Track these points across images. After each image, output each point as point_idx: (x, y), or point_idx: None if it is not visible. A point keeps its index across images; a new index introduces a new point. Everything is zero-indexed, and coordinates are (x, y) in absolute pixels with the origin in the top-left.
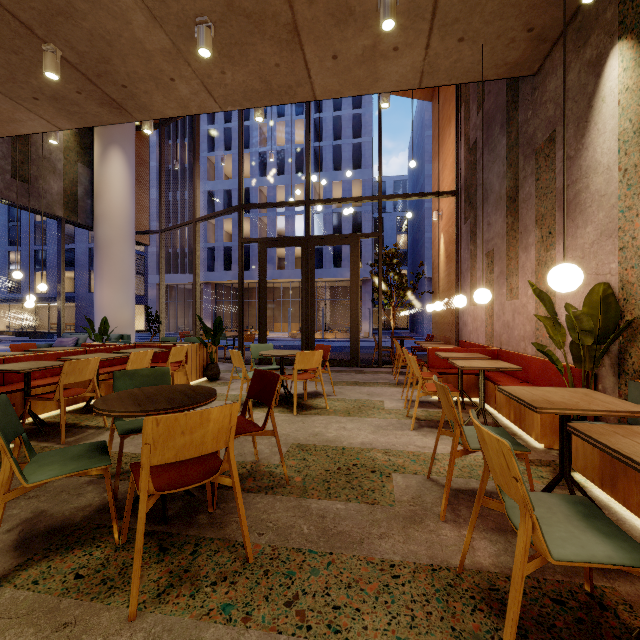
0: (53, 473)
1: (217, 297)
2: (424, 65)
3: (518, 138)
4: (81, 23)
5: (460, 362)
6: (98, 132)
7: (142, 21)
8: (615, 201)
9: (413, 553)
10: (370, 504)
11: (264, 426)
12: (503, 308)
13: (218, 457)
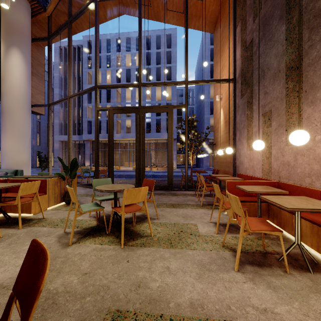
0: None
1: (93, 148)
2: None
3: (302, 18)
4: None
5: (276, 200)
6: (3, 37)
7: None
8: None
9: None
10: None
11: None
12: (282, 151)
13: None
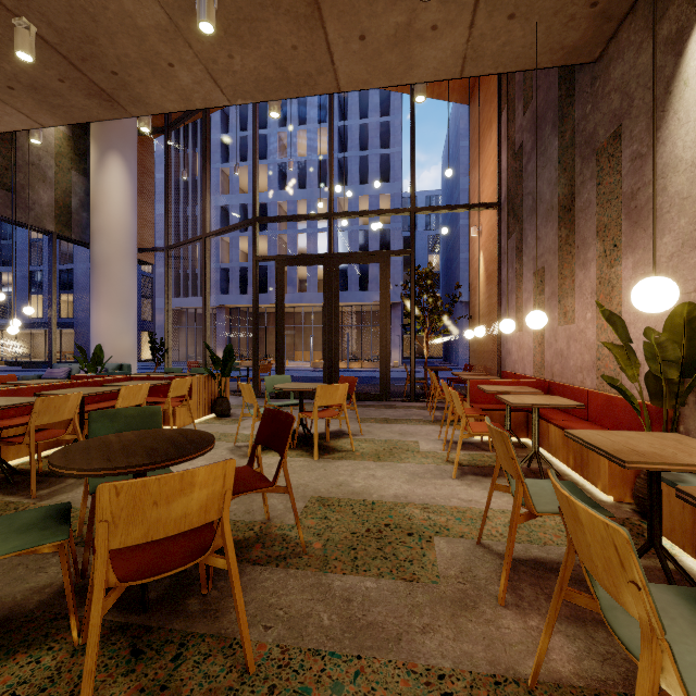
0: None
1: (232, 323)
2: (467, 49)
3: (574, 137)
4: None
5: (510, 398)
6: (94, 136)
7: None
8: None
9: (468, 656)
10: (408, 581)
11: (275, 481)
12: (555, 334)
13: (211, 527)
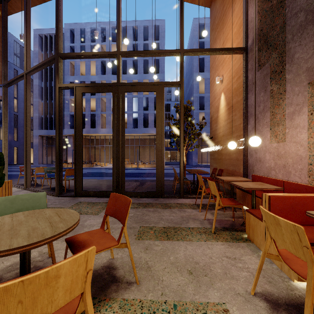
0: None
1: None
2: None
3: None
4: None
5: None
6: None
7: None
8: None
9: None
10: None
11: None
12: None
13: None
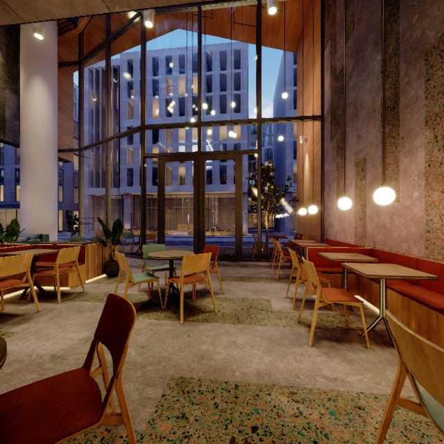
0: None
1: (135, 205)
2: None
3: (398, 47)
4: None
5: (359, 267)
6: (22, 63)
7: None
8: None
9: None
10: None
11: (101, 413)
12: (377, 211)
13: None
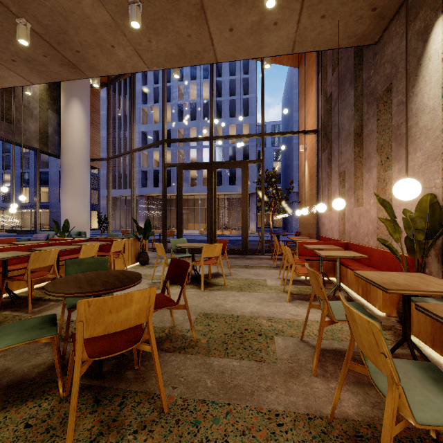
0: (9, 342)
1: (148, 205)
2: (296, 36)
3: (363, 90)
4: (44, 2)
5: (322, 252)
6: (63, 88)
7: (89, 1)
8: (439, 133)
9: (293, 404)
10: (258, 361)
11: (178, 302)
12: (351, 213)
13: (141, 328)
